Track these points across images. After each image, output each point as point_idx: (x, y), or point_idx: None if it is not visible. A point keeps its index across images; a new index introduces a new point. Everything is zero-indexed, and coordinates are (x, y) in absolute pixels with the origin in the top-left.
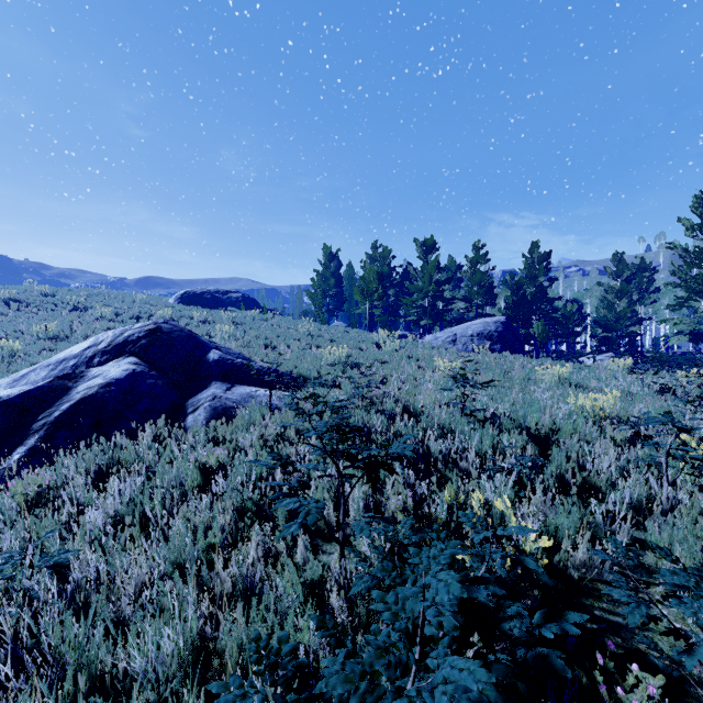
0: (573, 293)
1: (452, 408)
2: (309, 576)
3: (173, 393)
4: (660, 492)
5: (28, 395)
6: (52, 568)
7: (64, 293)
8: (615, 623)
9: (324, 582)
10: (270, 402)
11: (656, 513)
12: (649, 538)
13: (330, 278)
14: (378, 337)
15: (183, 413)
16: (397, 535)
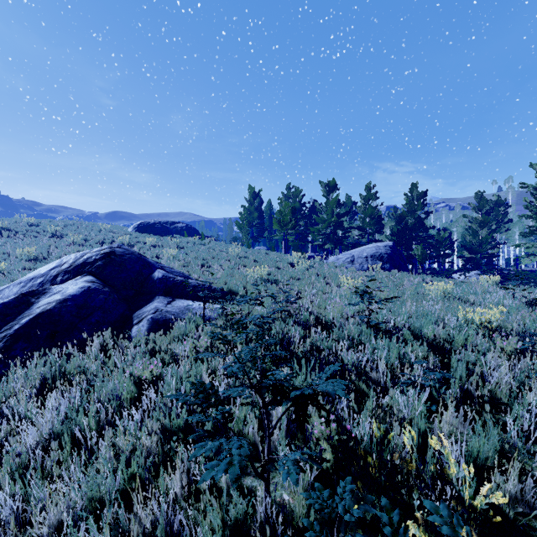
0: (443, 224)
1: (357, 319)
2: (232, 516)
3: (122, 306)
4: None
5: None
6: None
7: (45, 224)
8: None
9: (248, 515)
10: (204, 314)
11: None
12: None
13: (254, 212)
14: (292, 258)
15: (130, 324)
16: (334, 504)
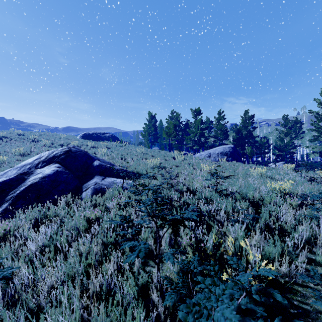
0: (264, 134)
1: (210, 188)
2: (140, 282)
3: (76, 181)
4: (318, 232)
5: (4, 183)
6: (1, 280)
7: (28, 134)
8: (306, 309)
9: (149, 283)
10: (123, 185)
11: (318, 244)
12: (317, 259)
13: (151, 127)
14: (174, 154)
15: (81, 191)
16: (189, 266)
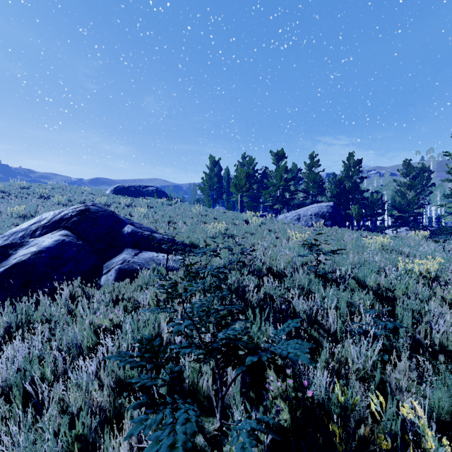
0: (374, 188)
1: (305, 269)
2: None
3: (94, 258)
4: None
5: None
6: None
7: (35, 187)
8: None
9: None
10: (167, 265)
11: None
12: None
13: (214, 177)
14: (246, 216)
15: (100, 273)
16: None
